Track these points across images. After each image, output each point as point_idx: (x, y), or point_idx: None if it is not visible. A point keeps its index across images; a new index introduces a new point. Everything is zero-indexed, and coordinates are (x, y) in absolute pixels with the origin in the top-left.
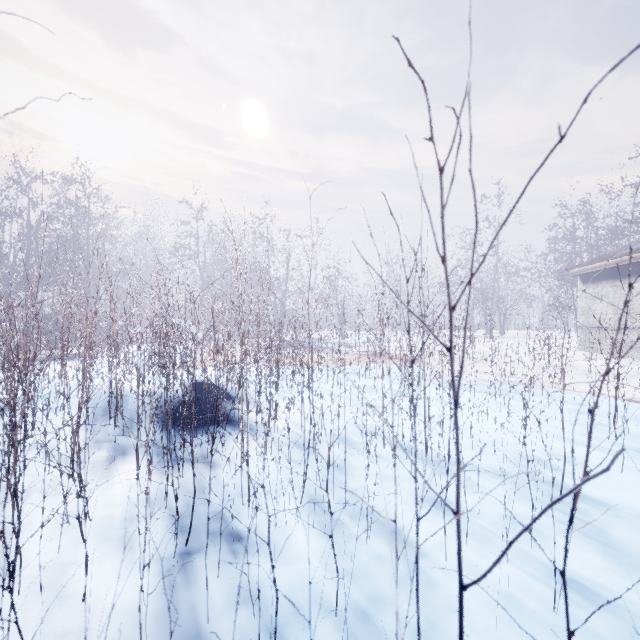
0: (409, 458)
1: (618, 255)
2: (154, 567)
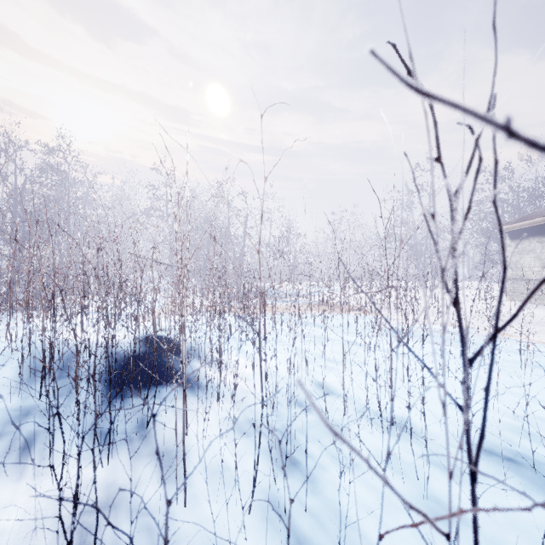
0: None
1: None
2: None
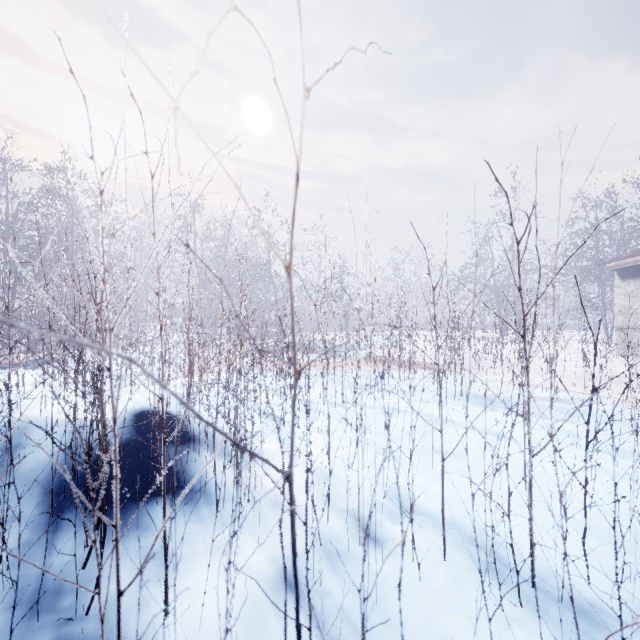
0: None
1: None
2: None
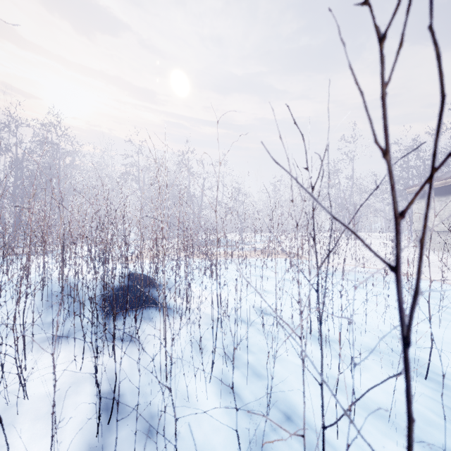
0: (333, 394)
1: (443, 178)
2: (77, 448)
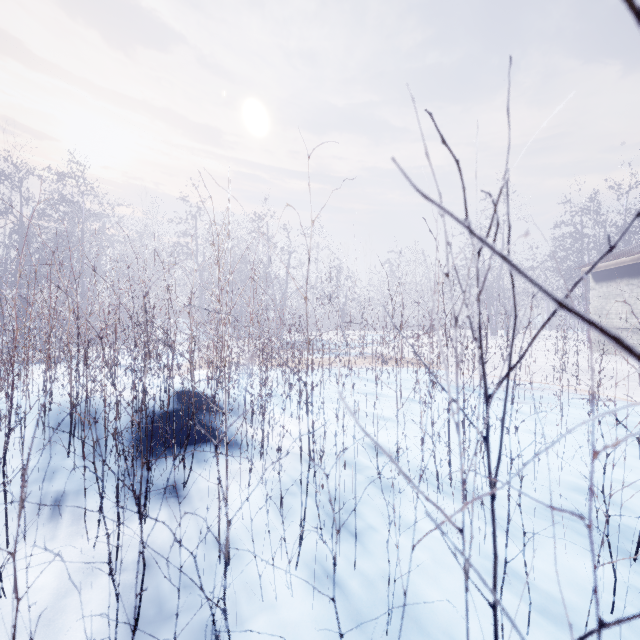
0: None
1: (635, 252)
2: None
